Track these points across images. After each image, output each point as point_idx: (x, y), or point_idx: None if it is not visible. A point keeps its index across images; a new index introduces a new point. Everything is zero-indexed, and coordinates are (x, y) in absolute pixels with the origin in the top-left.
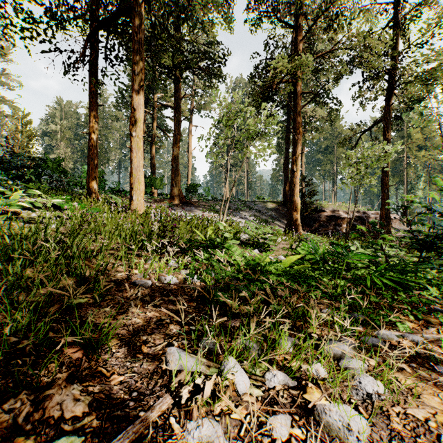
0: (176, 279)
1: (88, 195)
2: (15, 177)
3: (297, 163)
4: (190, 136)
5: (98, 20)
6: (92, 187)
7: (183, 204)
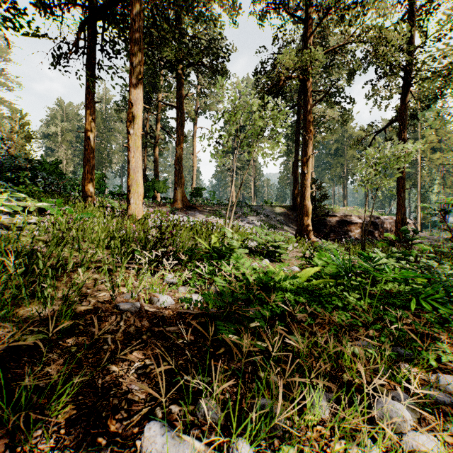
0: (172, 301)
1: (84, 199)
2: (6, 180)
3: (309, 164)
4: (194, 137)
5: (92, 7)
6: (88, 191)
7: (187, 209)
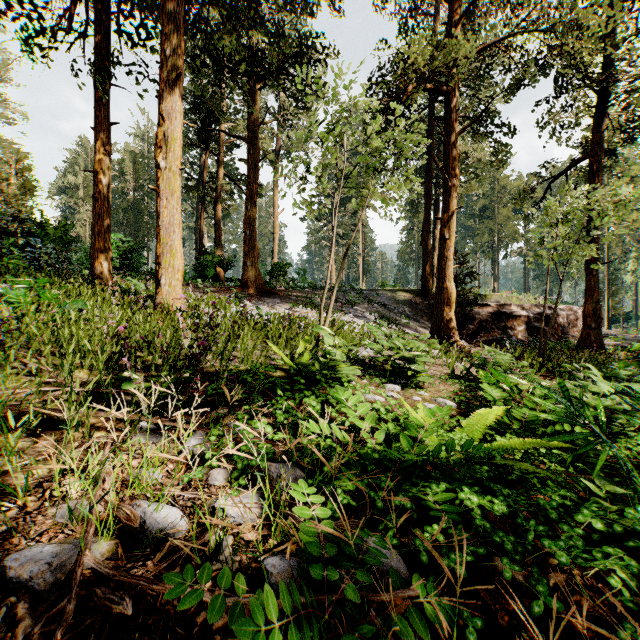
0: (180, 524)
1: (93, 278)
2: None
3: (451, 225)
4: (276, 191)
5: None
6: (99, 265)
7: (263, 294)
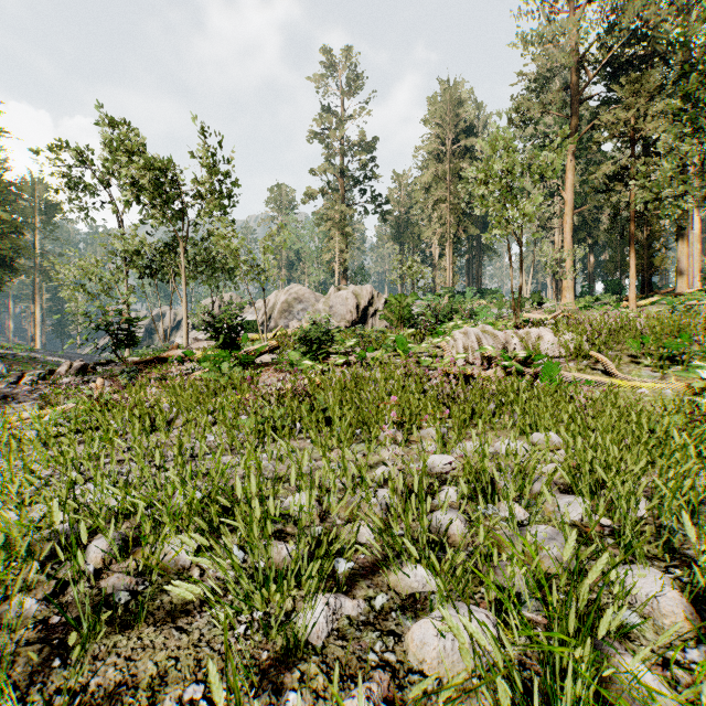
0: None
1: None
2: None
3: None
4: None
5: None
6: None
7: None
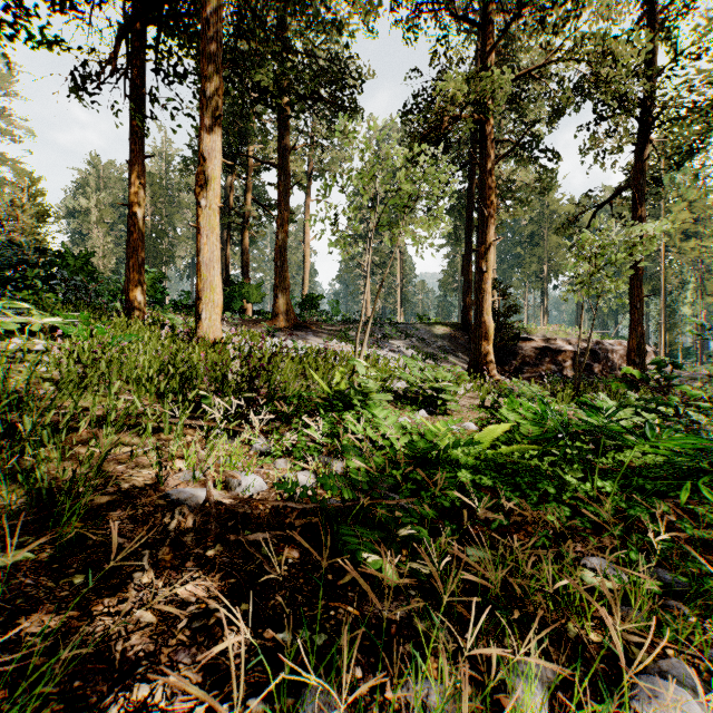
0: (263, 484)
1: (128, 312)
2: (4, 281)
3: (489, 257)
4: (306, 216)
5: (140, 1)
6: (134, 299)
7: (295, 328)
